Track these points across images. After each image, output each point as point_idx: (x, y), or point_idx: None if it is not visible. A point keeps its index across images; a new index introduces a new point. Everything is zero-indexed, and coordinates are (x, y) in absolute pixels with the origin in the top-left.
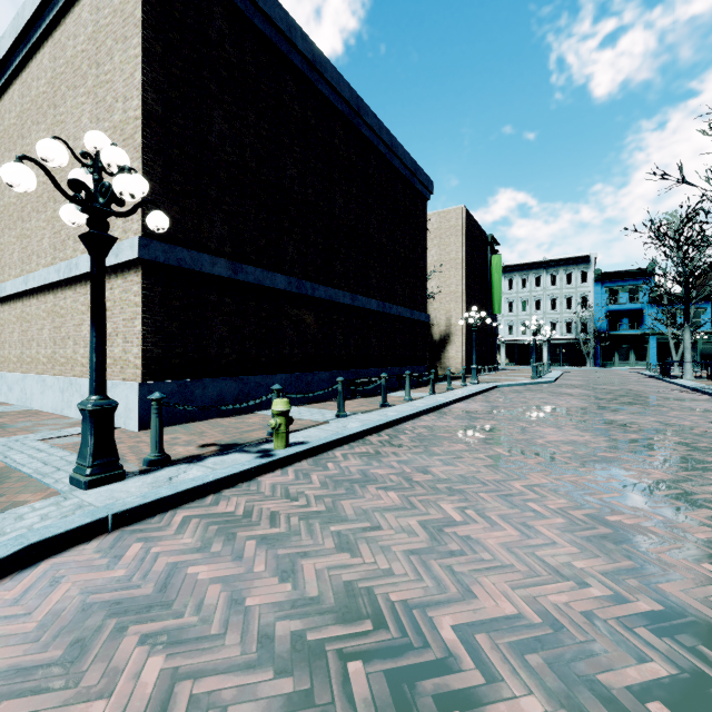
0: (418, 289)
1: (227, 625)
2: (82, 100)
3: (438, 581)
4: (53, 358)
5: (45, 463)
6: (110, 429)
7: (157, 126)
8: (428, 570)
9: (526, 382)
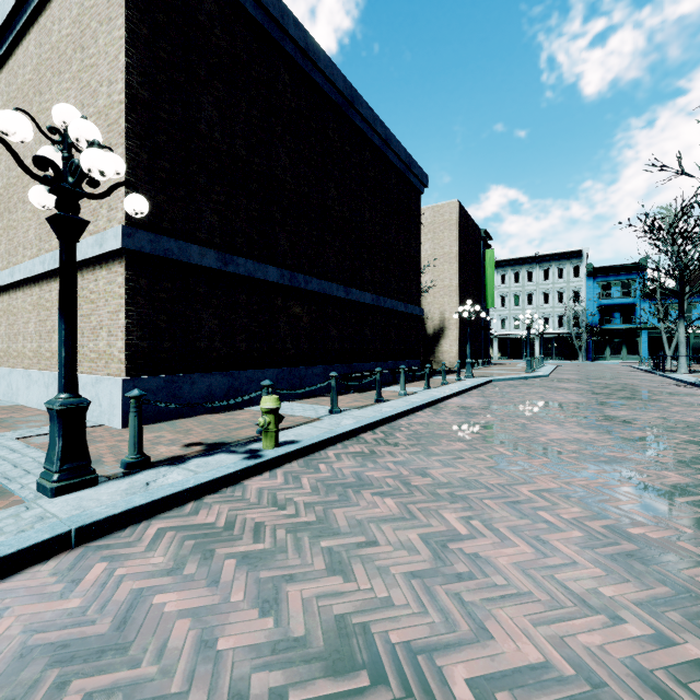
0: (413, 283)
1: (192, 679)
2: (67, 86)
3: (446, 614)
4: (39, 352)
5: (15, 465)
6: (81, 431)
7: (143, 110)
8: (433, 599)
9: (521, 376)
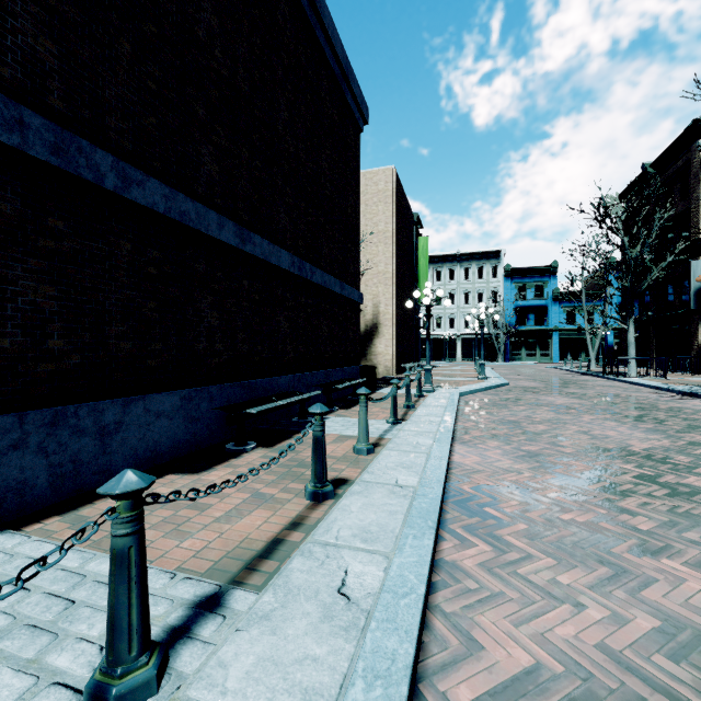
0: (350, 254)
1: None
2: None
3: None
4: None
5: None
6: None
7: None
8: None
9: (486, 385)
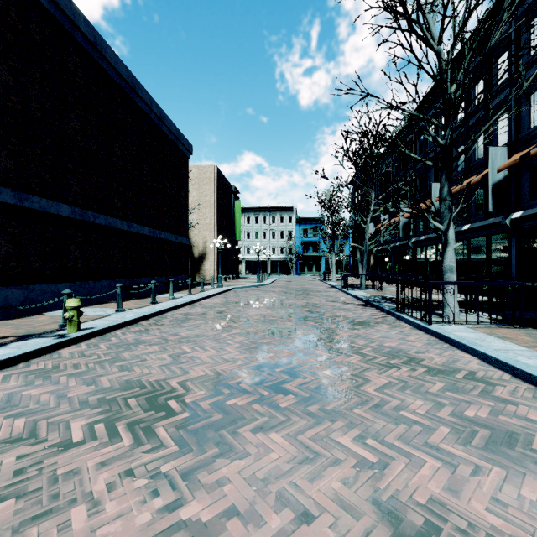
0: (182, 221)
1: (59, 404)
2: None
3: (174, 372)
4: None
5: None
6: None
7: None
8: (170, 369)
9: (253, 285)
